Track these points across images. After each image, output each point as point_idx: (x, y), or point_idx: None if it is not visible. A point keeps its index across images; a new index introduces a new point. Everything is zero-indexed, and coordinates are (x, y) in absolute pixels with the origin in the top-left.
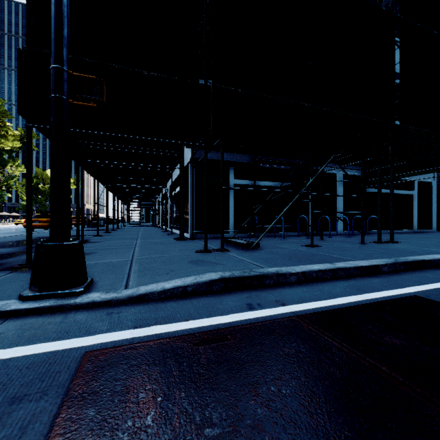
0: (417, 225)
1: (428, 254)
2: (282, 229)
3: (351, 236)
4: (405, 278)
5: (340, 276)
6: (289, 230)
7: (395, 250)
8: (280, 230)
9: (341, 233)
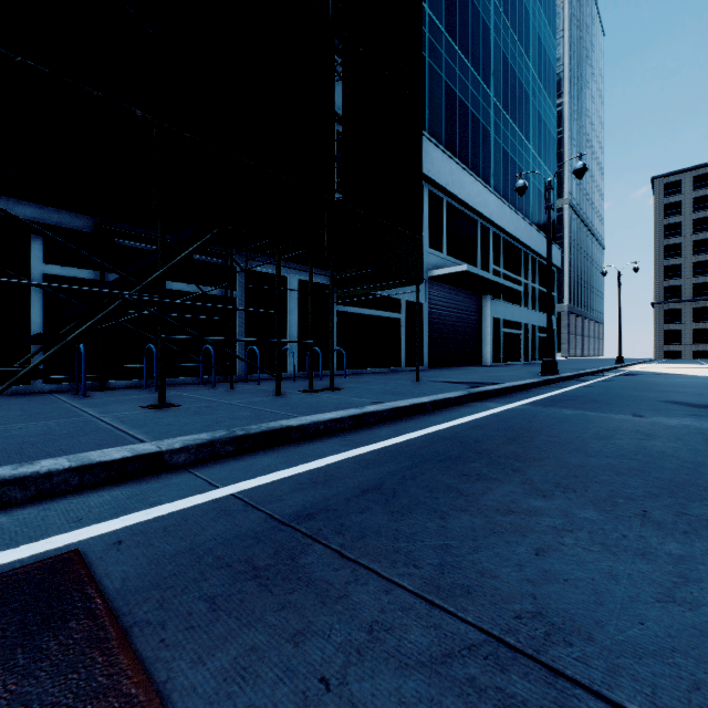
0: (406, 361)
1: (332, 410)
2: (154, 371)
3: (303, 380)
4: (198, 478)
5: (6, 501)
6: (195, 373)
7: (297, 406)
8: (174, 374)
9: (295, 375)
